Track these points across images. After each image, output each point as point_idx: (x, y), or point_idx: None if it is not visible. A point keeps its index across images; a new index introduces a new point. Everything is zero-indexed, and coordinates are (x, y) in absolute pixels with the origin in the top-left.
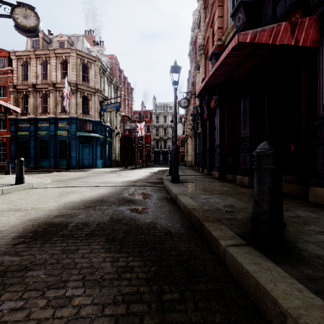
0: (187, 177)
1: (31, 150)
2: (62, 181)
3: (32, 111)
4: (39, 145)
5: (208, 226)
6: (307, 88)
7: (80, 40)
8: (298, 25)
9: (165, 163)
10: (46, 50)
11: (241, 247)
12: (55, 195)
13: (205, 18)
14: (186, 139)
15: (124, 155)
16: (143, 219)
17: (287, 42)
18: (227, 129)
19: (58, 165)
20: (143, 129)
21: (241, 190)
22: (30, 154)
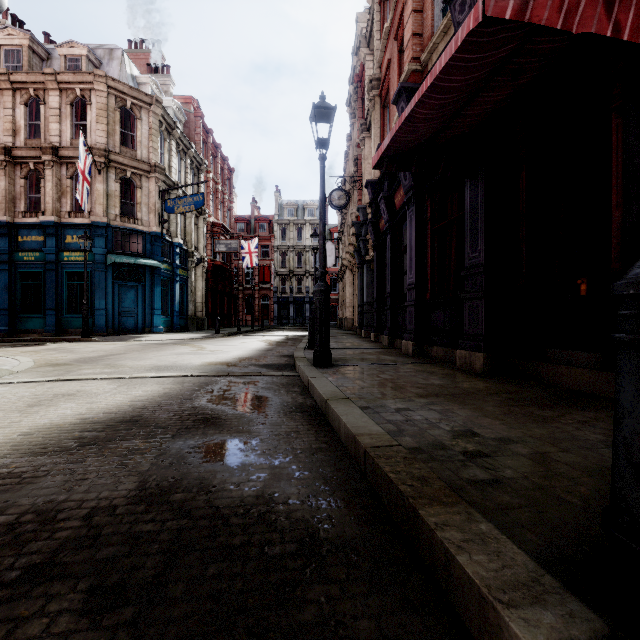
0: (346, 353)
1: (0, 294)
2: (57, 366)
3: (3, 206)
4: (20, 282)
5: (439, 527)
6: (624, 151)
7: (117, 57)
8: None
9: (300, 322)
10: (38, 74)
11: None
12: (17, 405)
13: (382, 24)
14: (341, 275)
15: (214, 306)
16: (236, 484)
17: (597, 30)
18: (432, 250)
19: (65, 328)
20: (254, 254)
21: (473, 383)
22: None
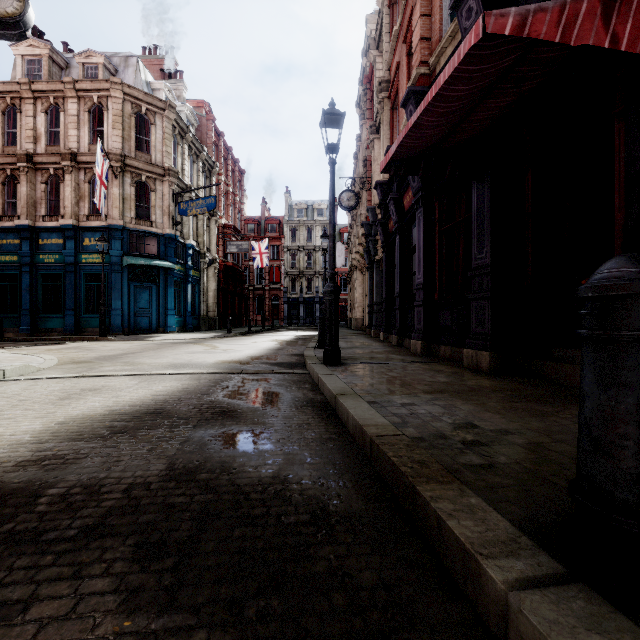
0: (355, 352)
1: (22, 295)
2: (80, 364)
3: (25, 211)
4: (41, 283)
5: (434, 499)
6: (625, 155)
7: (132, 64)
8: (618, 3)
9: (310, 322)
10: (57, 83)
11: (557, 592)
12: (50, 398)
13: (391, 27)
14: (351, 275)
15: (225, 307)
16: (254, 467)
17: (595, 42)
18: (440, 251)
19: (83, 327)
20: (264, 254)
21: (478, 381)
22: (20, 304)
